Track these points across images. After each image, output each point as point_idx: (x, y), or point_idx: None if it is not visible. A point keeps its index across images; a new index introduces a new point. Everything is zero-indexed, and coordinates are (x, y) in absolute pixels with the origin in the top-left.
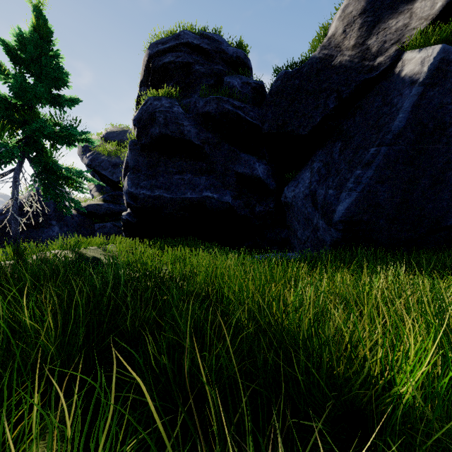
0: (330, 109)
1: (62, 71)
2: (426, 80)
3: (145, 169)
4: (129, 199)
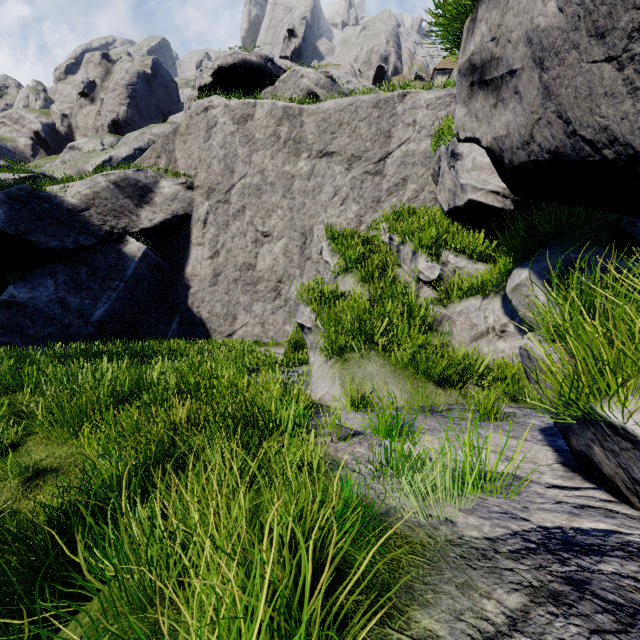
0: (81, 243)
1: None
2: (141, 258)
3: None
4: None
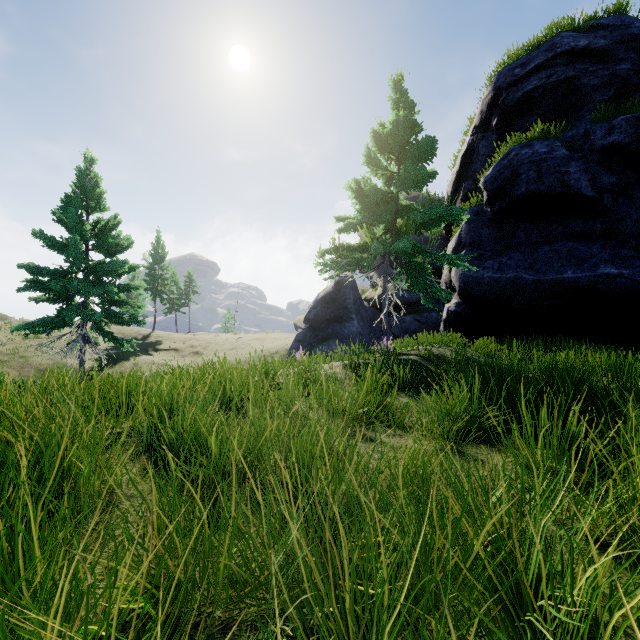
0: None
1: (434, 147)
2: None
3: (490, 243)
4: (464, 285)
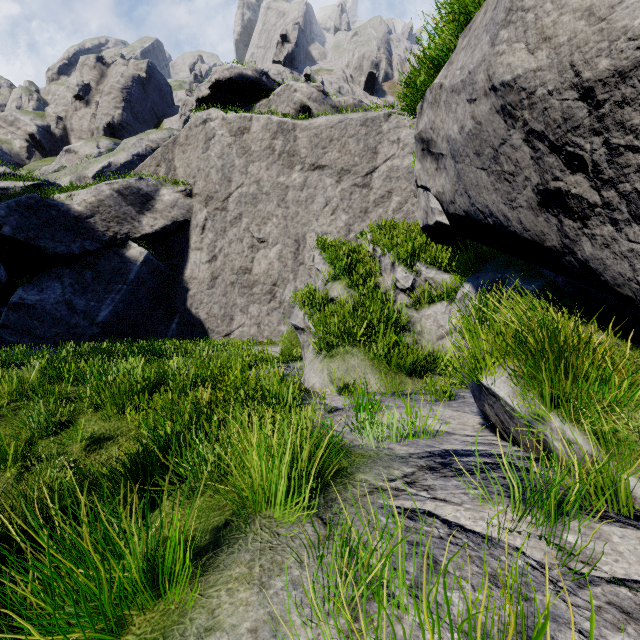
0: (87, 248)
1: None
2: (143, 262)
3: None
4: None
